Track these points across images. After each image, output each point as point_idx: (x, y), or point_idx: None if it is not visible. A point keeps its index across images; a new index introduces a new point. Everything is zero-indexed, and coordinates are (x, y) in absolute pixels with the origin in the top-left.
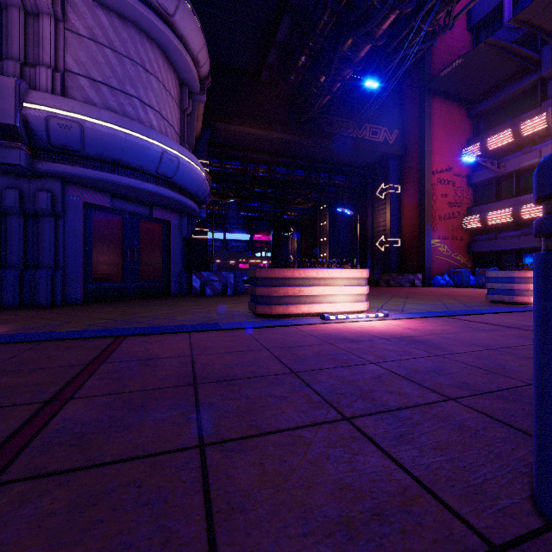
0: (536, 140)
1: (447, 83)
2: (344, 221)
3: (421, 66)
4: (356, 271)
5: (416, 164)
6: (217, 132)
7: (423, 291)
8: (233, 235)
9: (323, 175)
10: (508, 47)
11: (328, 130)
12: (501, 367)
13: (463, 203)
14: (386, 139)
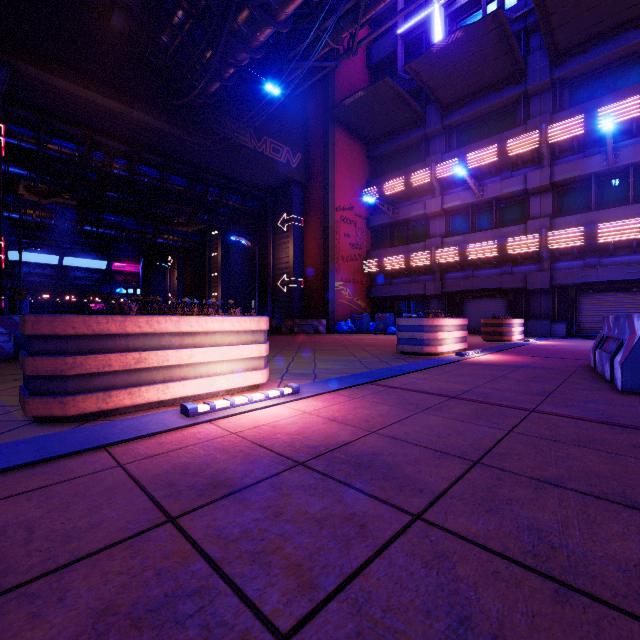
0: (422, 192)
1: (350, 114)
2: (240, 253)
3: (325, 88)
4: (250, 320)
5: (320, 196)
6: (26, 81)
7: (330, 340)
8: (76, 259)
9: (213, 191)
10: (402, 94)
11: (218, 131)
12: (549, 546)
13: (363, 246)
14: (289, 161)
